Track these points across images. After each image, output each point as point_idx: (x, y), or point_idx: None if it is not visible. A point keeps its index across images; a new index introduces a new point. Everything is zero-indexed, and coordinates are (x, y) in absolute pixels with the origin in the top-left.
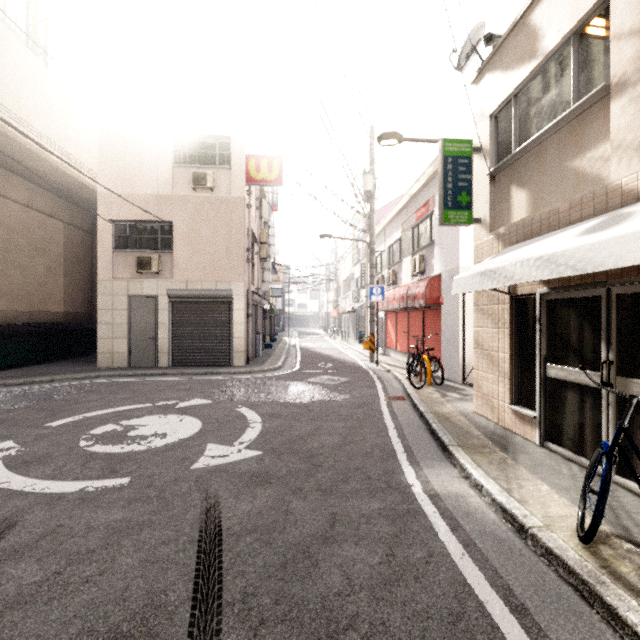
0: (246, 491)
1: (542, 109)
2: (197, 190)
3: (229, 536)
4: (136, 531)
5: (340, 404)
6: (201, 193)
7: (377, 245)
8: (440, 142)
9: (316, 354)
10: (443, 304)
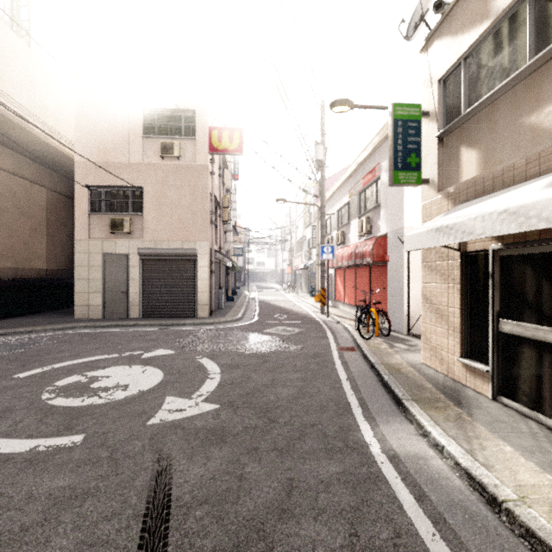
0: (200, 451)
1: (494, 69)
2: (165, 158)
3: (178, 508)
4: (79, 502)
5: (295, 354)
6: (169, 161)
7: (327, 209)
8: (390, 106)
9: (273, 306)
10: (389, 261)
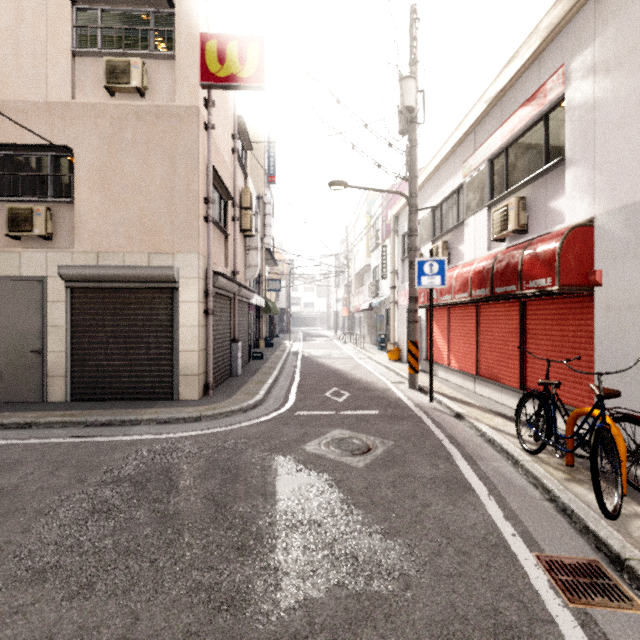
0: None
1: None
2: (117, 95)
3: None
4: None
5: None
6: (124, 100)
7: None
8: None
9: (323, 369)
10: (603, 284)
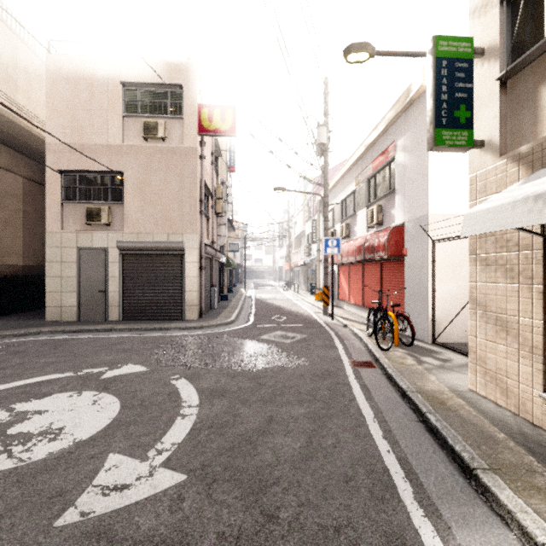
0: None
1: None
2: (149, 140)
3: None
4: None
5: (298, 373)
6: (153, 143)
7: (329, 201)
8: (431, 41)
9: (270, 306)
10: (407, 256)
